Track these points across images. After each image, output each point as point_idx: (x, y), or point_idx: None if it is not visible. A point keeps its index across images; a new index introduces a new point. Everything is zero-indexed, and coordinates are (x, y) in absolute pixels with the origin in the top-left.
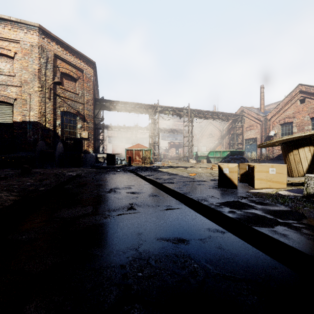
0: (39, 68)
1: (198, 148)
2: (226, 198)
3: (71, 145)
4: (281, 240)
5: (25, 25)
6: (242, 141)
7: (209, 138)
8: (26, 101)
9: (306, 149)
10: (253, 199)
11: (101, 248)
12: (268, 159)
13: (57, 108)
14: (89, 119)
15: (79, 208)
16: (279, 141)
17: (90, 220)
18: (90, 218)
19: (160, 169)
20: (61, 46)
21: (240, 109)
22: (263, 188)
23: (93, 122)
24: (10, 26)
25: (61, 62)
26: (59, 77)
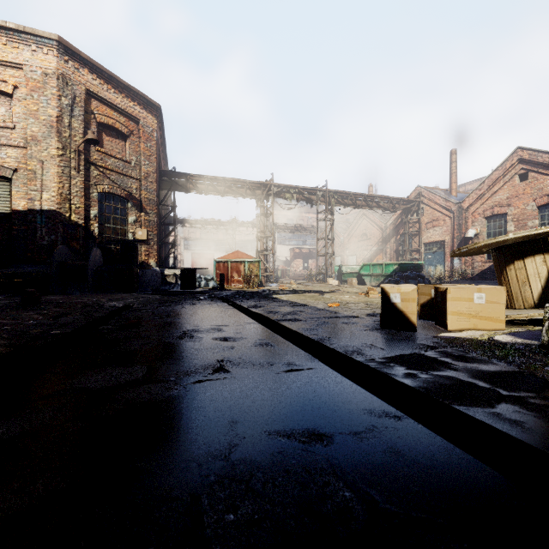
0: (59, 115)
1: (342, 259)
2: (398, 348)
3: (118, 254)
4: (512, 433)
5: (34, 36)
6: (418, 247)
7: (362, 241)
8: (35, 173)
9: (539, 260)
10: (448, 350)
11: (155, 455)
12: (465, 278)
13: (91, 187)
14: (150, 208)
15: (121, 369)
16: (490, 245)
17: (138, 393)
18: (138, 390)
19: (275, 295)
20: (99, 77)
21: (415, 190)
22: (462, 330)
23: (157, 212)
24: (5, 39)
25: (99, 104)
26: (95, 131)
